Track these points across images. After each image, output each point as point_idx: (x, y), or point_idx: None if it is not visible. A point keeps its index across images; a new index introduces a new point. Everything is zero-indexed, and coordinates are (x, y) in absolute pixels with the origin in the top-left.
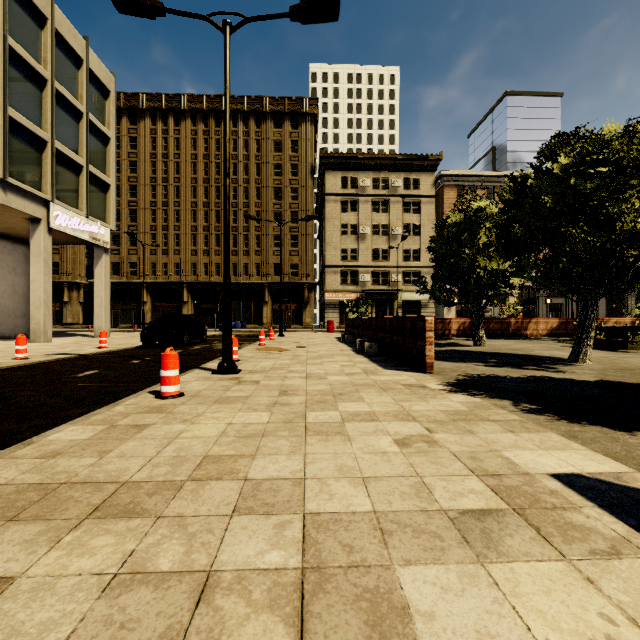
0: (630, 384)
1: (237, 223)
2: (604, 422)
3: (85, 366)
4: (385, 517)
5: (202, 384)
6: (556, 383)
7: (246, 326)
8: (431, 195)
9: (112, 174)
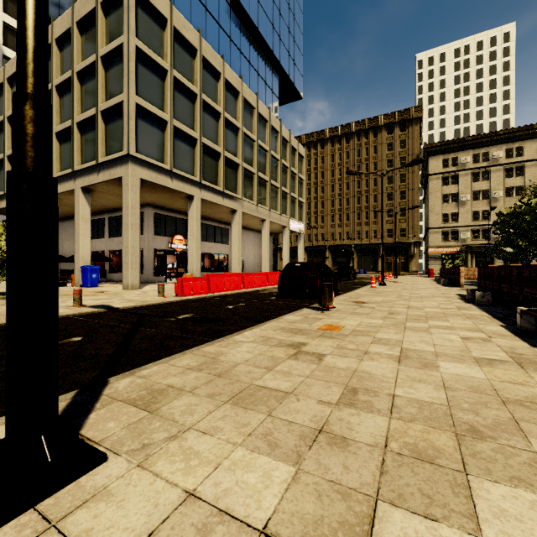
0: None
1: (360, 204)
2: None
3: None
4: (421, 293)
5: (378, 286)
6: None
7: (366, 272)
8: (536, 159)
9: (305, 197)
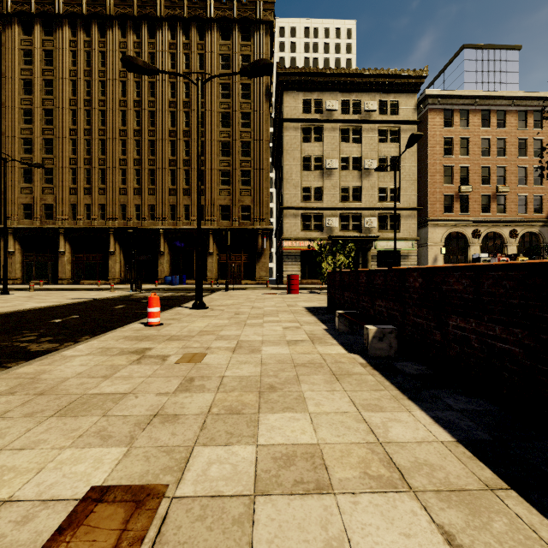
0: None
1: (175, 156)
2: None
3: None
4: None
5: None
6: None
7: (186, 281)
8: (413, 121)
9: None
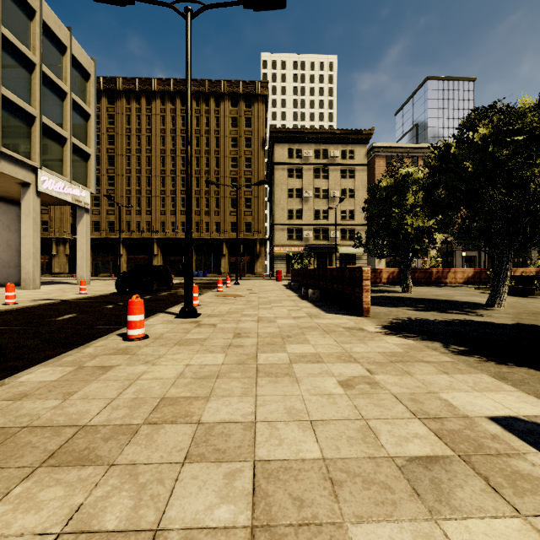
0: None
1: (199, 188)
2: (529, 363)
3: (65, 310)
4: (334, 465)
5: (165, 327)
6: (479, 326)
7: (207, 275)
8: (364, 164)
9: (92, 145)
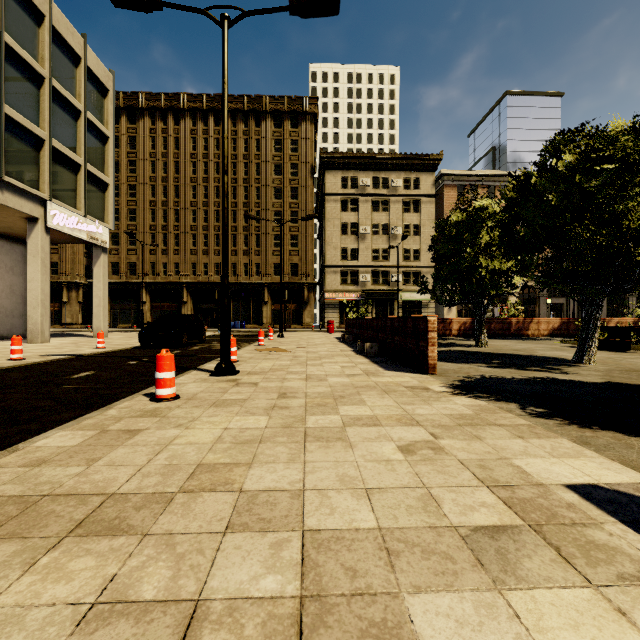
0: (638, 386)
1: (237, 223)
2: (616, 427)
3: (81, 367)
4: (391, 535)
5: (199, 386)
6: (562, 385)
7: (246, 326)
8: (431, 195)
9: (110, 173)
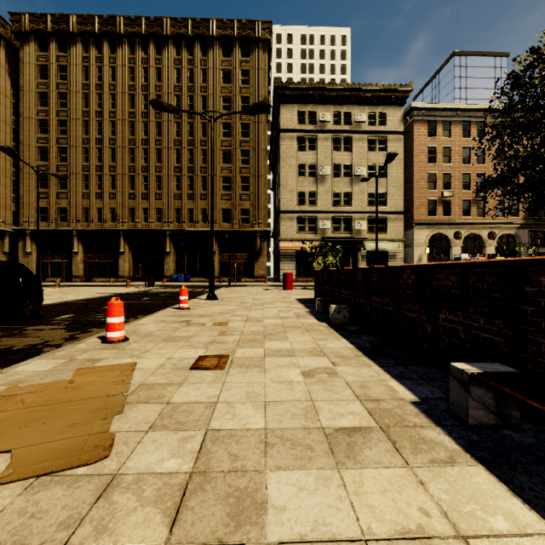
0: None
1: (180, 163)
2: None
3: None
4: None
5: None
6: None
7: (191, 279)
8: (399, 131)
9: None
